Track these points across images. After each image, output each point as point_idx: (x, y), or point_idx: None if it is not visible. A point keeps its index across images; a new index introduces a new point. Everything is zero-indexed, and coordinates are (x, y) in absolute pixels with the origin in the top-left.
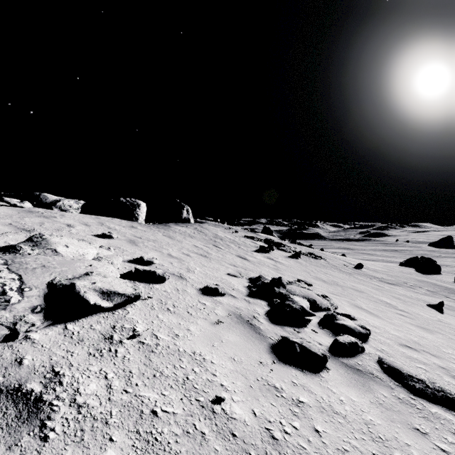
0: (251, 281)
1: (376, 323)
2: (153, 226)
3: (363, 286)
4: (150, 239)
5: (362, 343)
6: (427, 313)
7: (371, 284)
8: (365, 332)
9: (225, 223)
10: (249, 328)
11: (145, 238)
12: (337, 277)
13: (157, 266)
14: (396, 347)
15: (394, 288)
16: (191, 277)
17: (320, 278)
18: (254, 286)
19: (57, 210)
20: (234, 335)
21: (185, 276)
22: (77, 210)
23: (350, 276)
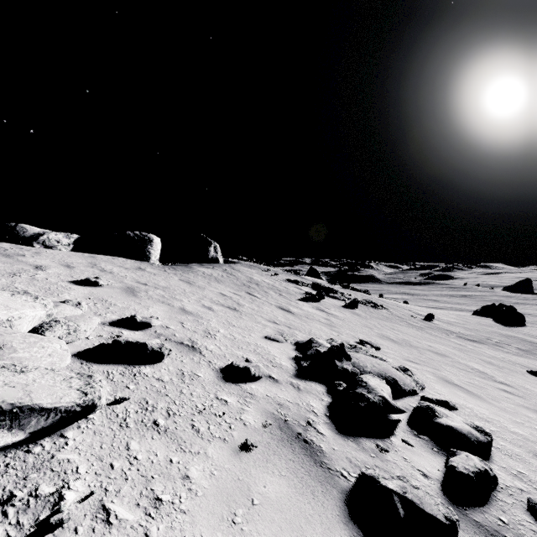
0: (298, 348)
1: (484, 412)
2: (169, 267)
3: (443, 347)
4: (159, 285)
5: (490, 467)
6: (534, 386)
7: (450, 342)
8: (486, 439)
9: (263, 264)
10: (303, 453)
11: (152, 284)
12: (407, 334)
13: (157, 330)
14: (534, 462)
15: (479, 346)
16: (209, 347)
17: (387, 336)
18: (303, 358)
19: (40, 247)
20: (276, 477)
21: (200, 345)
22: (68, 246)
23: (423, 332)
